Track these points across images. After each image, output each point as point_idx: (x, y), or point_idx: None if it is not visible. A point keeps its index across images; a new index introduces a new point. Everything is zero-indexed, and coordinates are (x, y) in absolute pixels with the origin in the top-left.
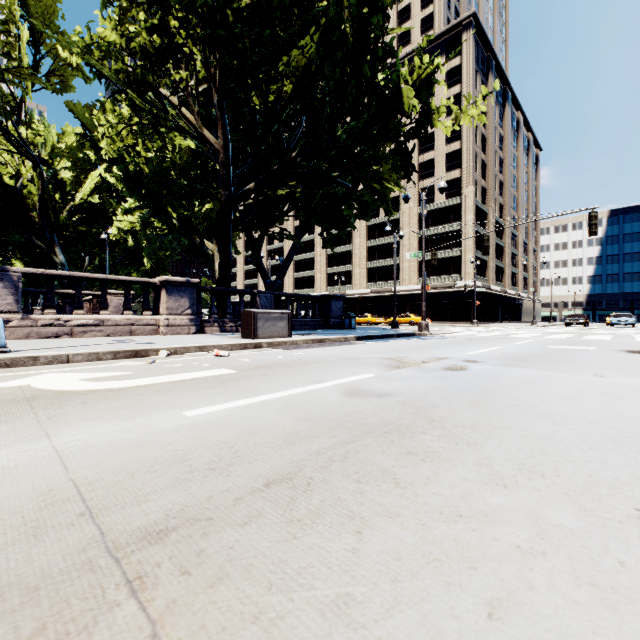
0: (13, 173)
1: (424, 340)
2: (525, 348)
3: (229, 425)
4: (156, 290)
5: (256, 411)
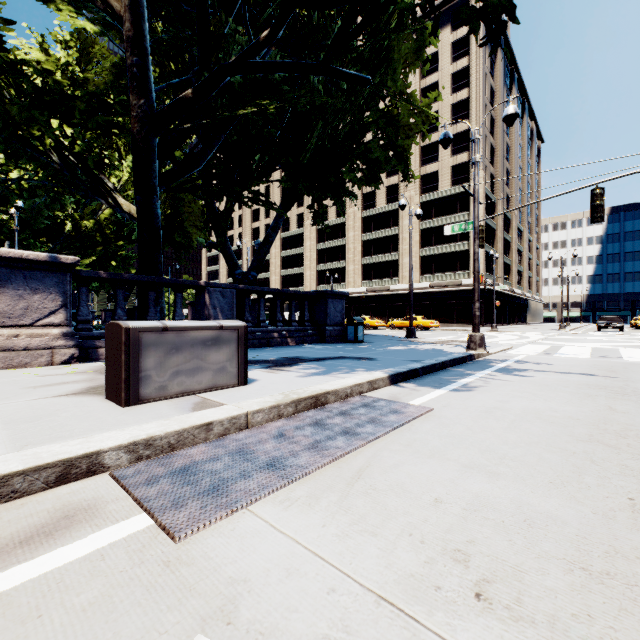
0: None
1: (527, 380)
2: None
3: None
4: None
5: None
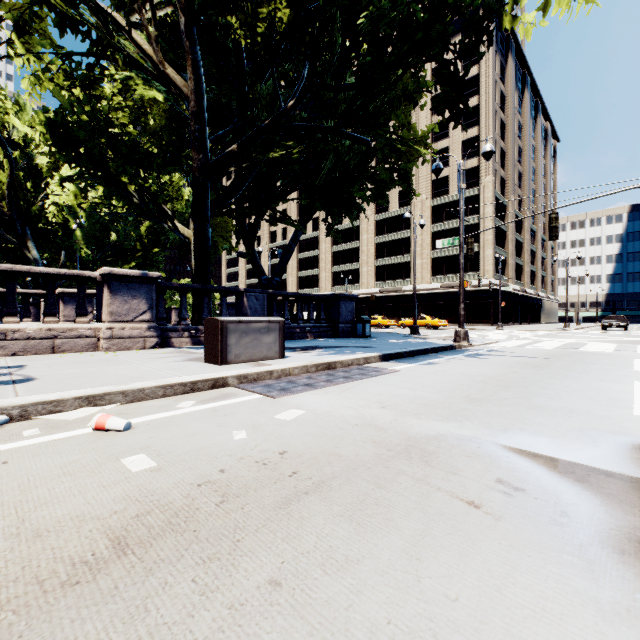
0: None
1: (480, 360)
2: None
3: None
4: (99, 287)
5: None
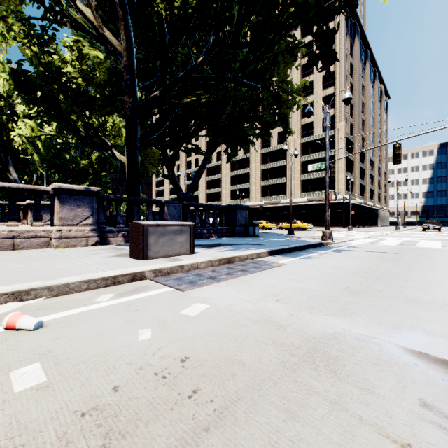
0: None
1: (345, 254)
2: None
3: None
4: (52, 199)
5: None
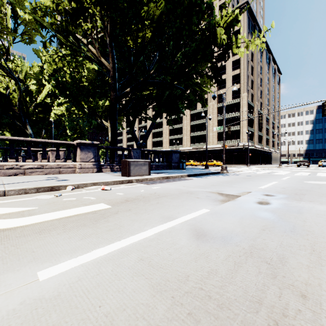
0: (5, 87)
1: (226, 176)
2: (292, 183)
3: (74, 306)
4: (74, 148)
5: (112, 269)
